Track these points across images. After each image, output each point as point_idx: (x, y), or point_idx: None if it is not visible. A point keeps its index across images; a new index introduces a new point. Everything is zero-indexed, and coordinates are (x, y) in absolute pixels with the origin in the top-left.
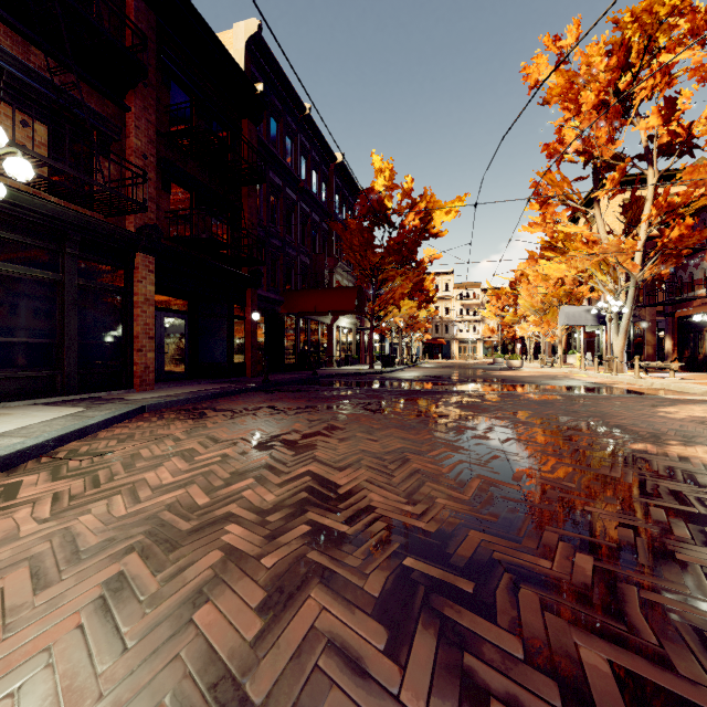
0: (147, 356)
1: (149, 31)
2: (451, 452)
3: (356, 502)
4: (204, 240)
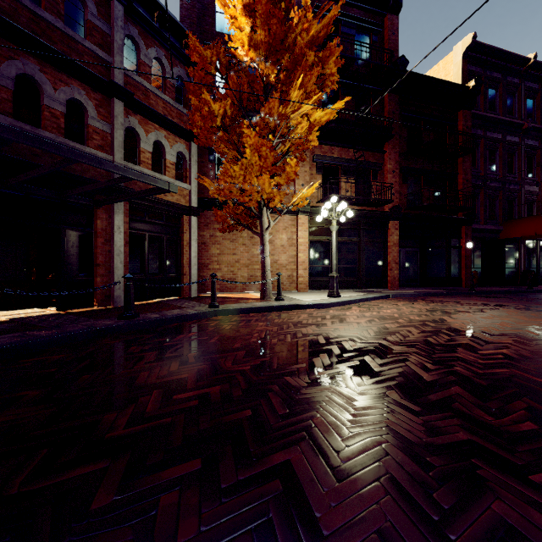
0: (394, 272)
1: (395, 106)
2: (534, 325)
3: (446, 324)
4: (426, 205)
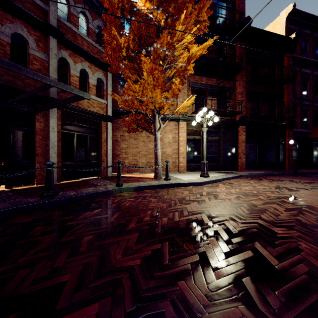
0: (242, 160)
1: (243, 50)
2: None
3: (300, 200)
4: (264, 115)
